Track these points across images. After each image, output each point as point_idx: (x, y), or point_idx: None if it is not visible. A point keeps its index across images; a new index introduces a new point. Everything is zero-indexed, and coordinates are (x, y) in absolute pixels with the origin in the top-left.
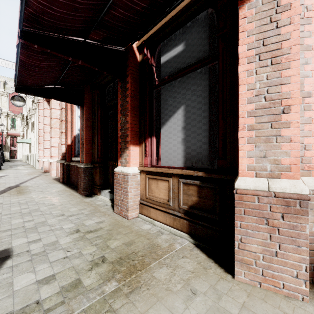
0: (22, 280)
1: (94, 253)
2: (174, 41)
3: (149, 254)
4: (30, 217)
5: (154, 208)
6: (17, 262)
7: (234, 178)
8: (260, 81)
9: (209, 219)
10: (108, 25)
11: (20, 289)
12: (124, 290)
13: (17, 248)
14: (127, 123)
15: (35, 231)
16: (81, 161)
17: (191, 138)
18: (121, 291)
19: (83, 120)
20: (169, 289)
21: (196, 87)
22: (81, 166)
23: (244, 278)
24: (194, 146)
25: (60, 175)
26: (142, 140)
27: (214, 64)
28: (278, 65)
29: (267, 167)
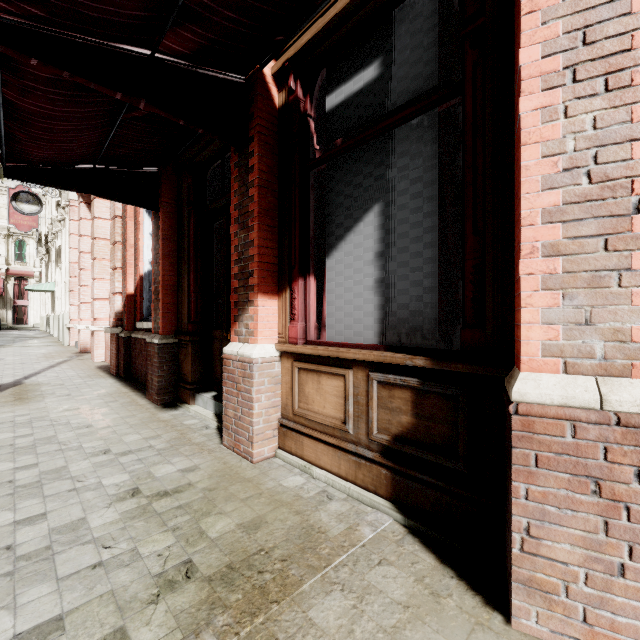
0: None
1: (169, 554)
2: (357, 58)
3: (299, 556)
4: (32, 458)
5: (312, 437)
6: None
7: (504, 373)
8: (576, 133)
9: (442, 468)
10: (205, 17)
11: None
12: None
13: None
14: (251, 246)
15: (37, 493)
16: (154, 330)
17: (396, 278)
18: None
19: (157, 241)
20: None
21: (409, 159)
22: (154, 340)
23: (535, 626)
24: (403, 298)
25: (112, 360)
26: (285, 283)
27: (451, 104)
28: (624, 90)
29: (595, 349)
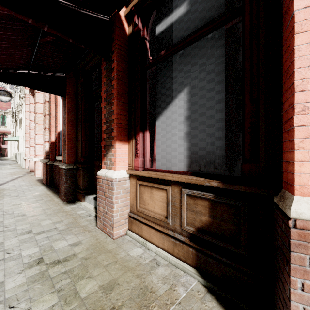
0: None
1: None
2: (174, 2)
3: None
4: None
5: (147, 225)
6: None
7: (274, 193)
8: None
9: (229, 251)
10: None
11: None
12: None
13: None
14: (112, 114)
15: None
16: (63, 161)
17: (198, 131)
18: None
19: (65, 113)
20: None
21: (206, 59)
22: (63, 166)
23: None
24: (202, 143)
25: (43, 176)
26: (132, 135)
27: (233, 23)
28: None
29: None
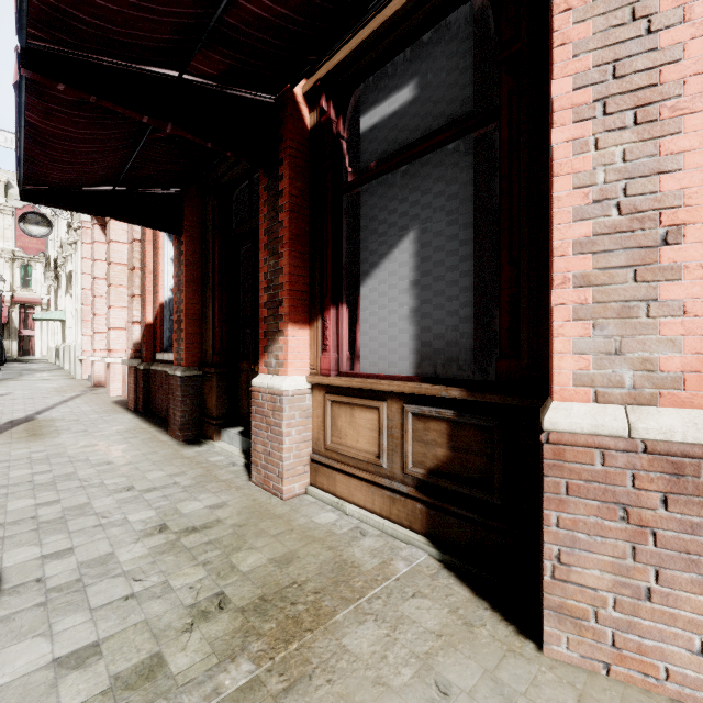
0: (17, 659)
1: (201, 586)
2: (392, 78)
3: (332, 588)
4: (53, 494)
5: (345, 472)
6: (10, 610)
7: (538, 404)
8: (606, 165)
9: (477, 501)
10: (235, 39)
11: (11, 682)
12: (271, 685)
13: (14, 573)
14: (281, 274)
15: (62, 528)
16: (176, 362)
17: (432, 307)
18: (264, 687)
19: (180, 267)
20: (382, 682)
21: (445, 185)
22: (176, 372)
23: (566, 652)
24: (439, 328)
25: (129, 394)
26: (316, 312)
27: (487, 129)
28: (652, 124)
29: (624, 378)
